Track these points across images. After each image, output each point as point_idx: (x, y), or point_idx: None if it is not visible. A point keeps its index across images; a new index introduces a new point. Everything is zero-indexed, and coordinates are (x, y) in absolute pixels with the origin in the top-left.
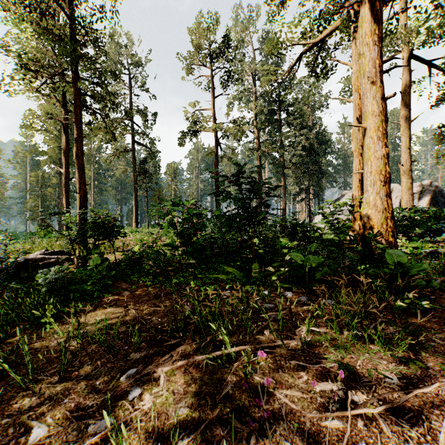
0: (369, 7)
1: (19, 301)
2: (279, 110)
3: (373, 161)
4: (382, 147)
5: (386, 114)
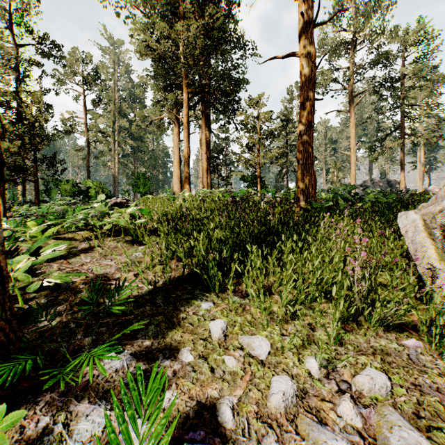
0: (175, 127)
1: None
2: None
3: (177, 176)
4: (179, 171)
5: (181, 161)
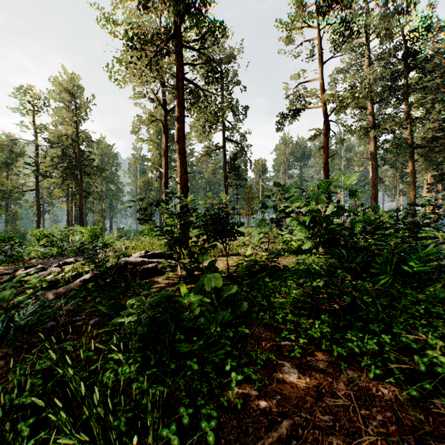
0: None
1: (95, 358)
2: (406, 71)
3: None
4: None
5: None
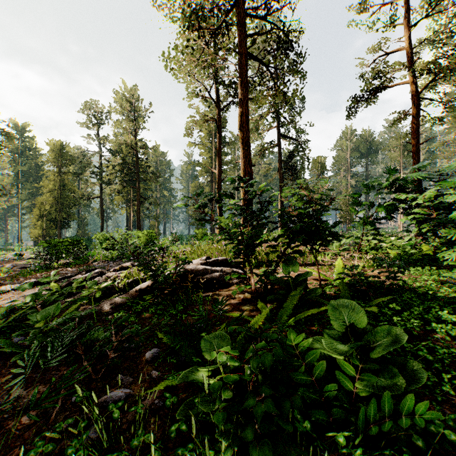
0: None
1: None
2: None
3: None
4: None
5: None
